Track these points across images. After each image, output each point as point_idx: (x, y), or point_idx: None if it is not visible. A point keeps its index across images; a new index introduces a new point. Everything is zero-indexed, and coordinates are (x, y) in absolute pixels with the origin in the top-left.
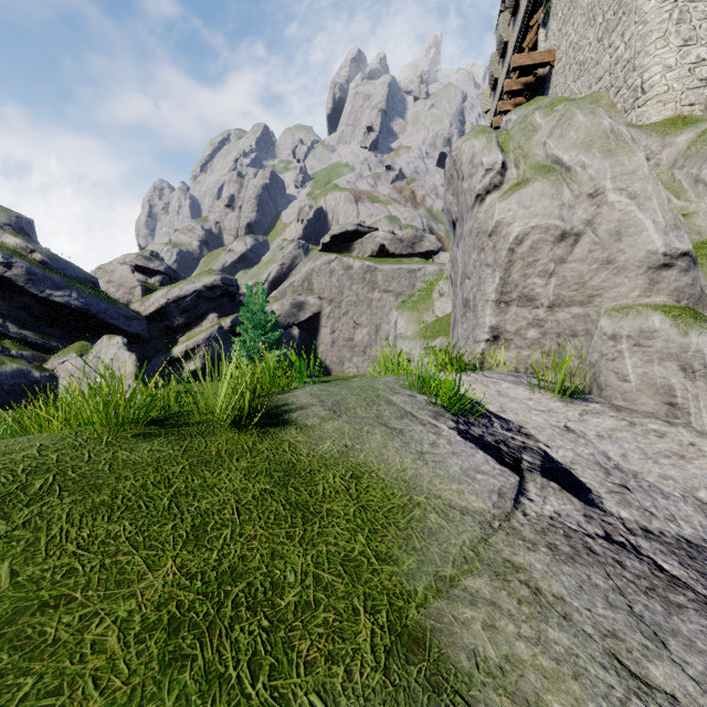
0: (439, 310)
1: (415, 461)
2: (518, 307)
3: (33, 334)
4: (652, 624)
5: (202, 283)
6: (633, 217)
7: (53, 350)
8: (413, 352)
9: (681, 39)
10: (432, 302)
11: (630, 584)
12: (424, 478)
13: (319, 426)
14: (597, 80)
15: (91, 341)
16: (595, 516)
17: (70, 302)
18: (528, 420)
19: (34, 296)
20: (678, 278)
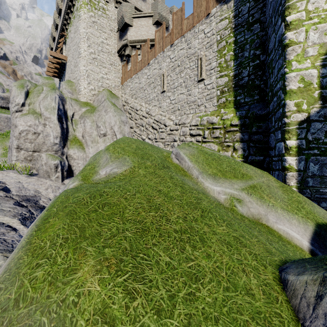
0: None
1: None
2: (24, 151)
3: None
4: (1, 203)
5: None
6: (50, 132)
7: None
8: None
9: (88, 82)
10: None
11: (3, 200)
12: None
13: None
14: (74, 78)
15: None
16: (7, 194)
17: None
18: (9, 181)
19: None
20: (57, 148)
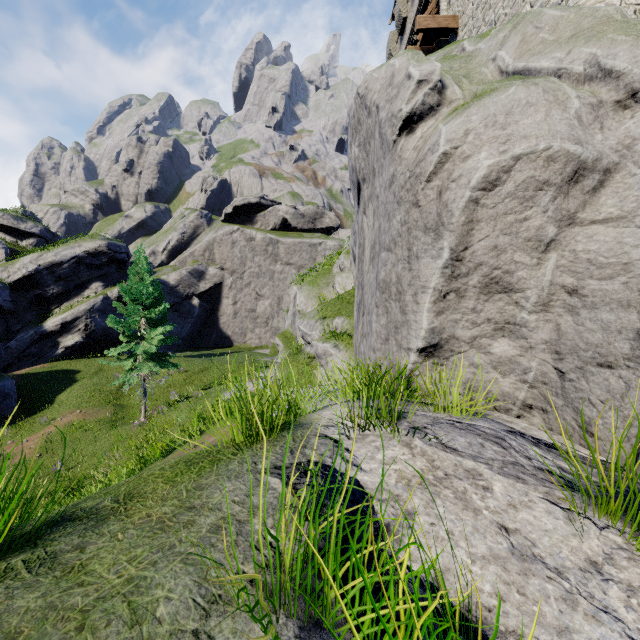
0: (339, 286)
1: None
2: (479, 301)
3: None
4: None
5: (83, 248)
6: None
7: None
8: (312, 334)
9: None
10: (332, 276)
11: None
12: None
13: None
14: None
15: None
16: None
17: None
18: None
19: None
20: None
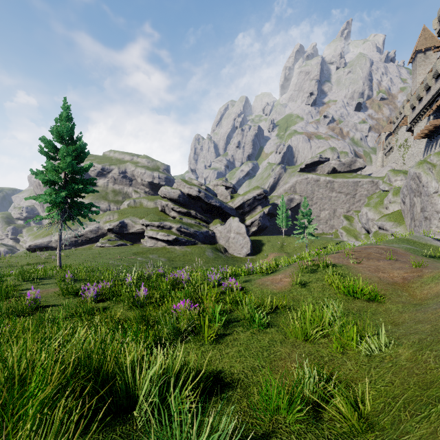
0: (390, 209)
1: (436, 244)
2: None
3: (203, 216)
4: None
5: (256, 193)
6: None
7: (208, 223)
8: (385, 226)
9: None
10: (385, 205)
11: None
12: (439, 245)
13: (419, 241)
14: None
15: (220, 219)
16: None
17: (216, 204)
18: None
19: (206, 202)
20: None
